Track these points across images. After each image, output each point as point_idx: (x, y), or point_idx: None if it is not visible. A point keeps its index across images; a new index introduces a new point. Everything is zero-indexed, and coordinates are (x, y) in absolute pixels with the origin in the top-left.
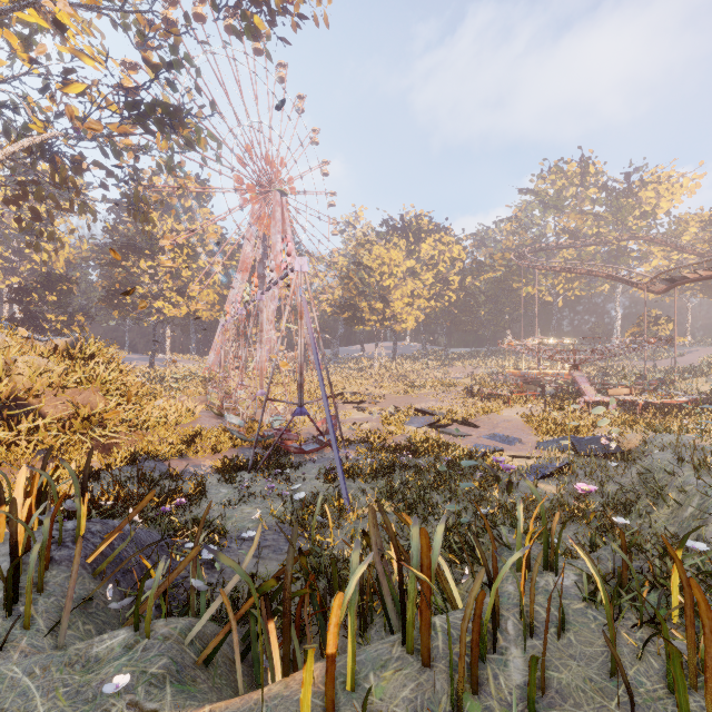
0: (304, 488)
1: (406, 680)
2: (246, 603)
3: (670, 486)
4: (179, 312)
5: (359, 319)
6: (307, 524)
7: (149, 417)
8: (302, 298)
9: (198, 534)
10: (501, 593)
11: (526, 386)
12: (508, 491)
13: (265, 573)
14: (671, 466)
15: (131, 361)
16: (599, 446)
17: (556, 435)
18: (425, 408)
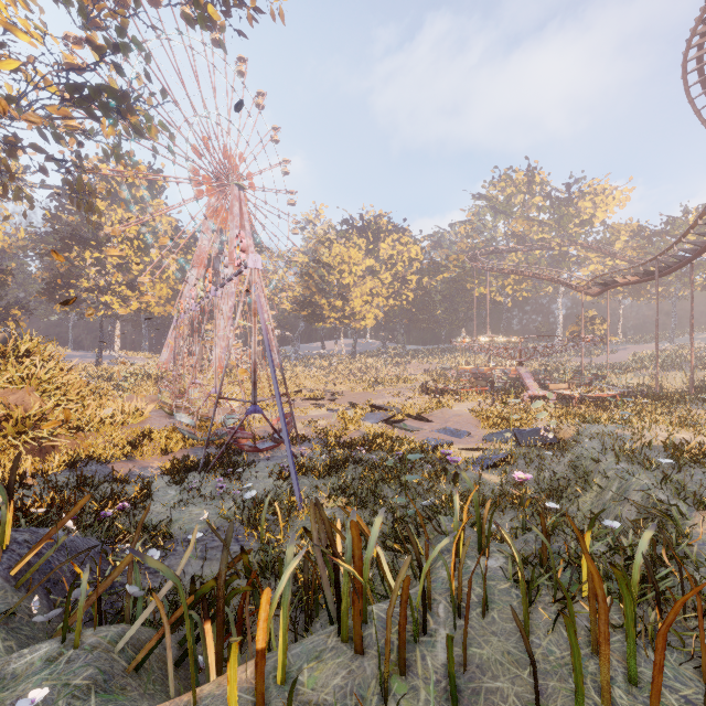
0: (256, 487)
1: (339, 668)
2: (181, 605)
3: (595, 472)
4: (129, 307)
5: (319, 317)
6: (257, 523)
7: (92, 418)
8: (255, 295)
9: (135, 538)
10: (436, 579)
11: (477, 382)
12: (455, 482)
13: (210, 574)
14: (597, 454)
15: (76, 358)
16: (538, 437)
17: (502, 428)
18: (382, 404)
